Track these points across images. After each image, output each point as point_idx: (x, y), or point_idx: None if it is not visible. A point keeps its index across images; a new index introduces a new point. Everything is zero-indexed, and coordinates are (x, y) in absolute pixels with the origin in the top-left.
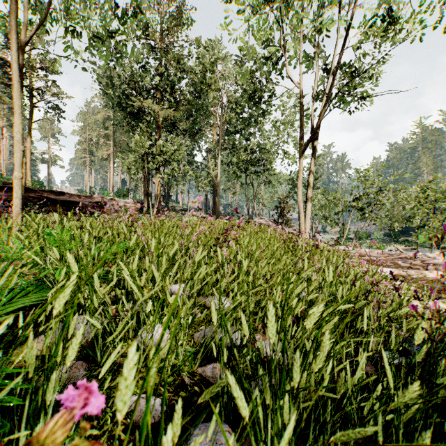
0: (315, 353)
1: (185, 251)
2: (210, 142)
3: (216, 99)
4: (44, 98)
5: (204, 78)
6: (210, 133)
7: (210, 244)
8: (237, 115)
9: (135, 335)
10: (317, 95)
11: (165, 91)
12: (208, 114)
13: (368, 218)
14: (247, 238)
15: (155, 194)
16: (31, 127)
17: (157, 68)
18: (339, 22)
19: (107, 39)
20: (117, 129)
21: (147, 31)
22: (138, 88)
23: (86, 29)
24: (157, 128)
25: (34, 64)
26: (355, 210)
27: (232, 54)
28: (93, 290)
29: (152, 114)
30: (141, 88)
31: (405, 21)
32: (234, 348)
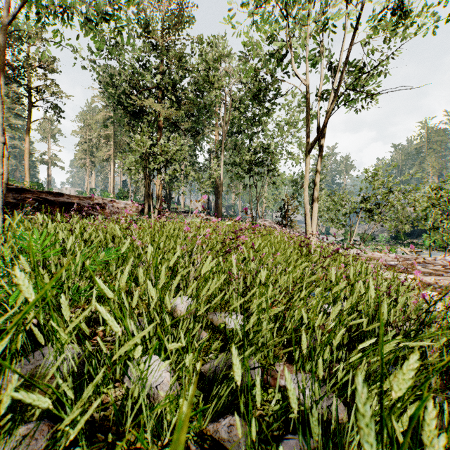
0: (415, 447)
1: (188, 257)
2: (212, 142)
3: (219, 97)
4: (43, 97)
5: (206, 76)
6: (212, 133)
7: (216, 249)
8: (240, 114)
9: (124, 373)
10: (323, 93)
11: (166, 90)
12: (211, 114)
13: (378, 220)
14: (257, 242)
15: (156, 196)
16: (29, 127)
17: (158, 66)
18: (346, 17)
19: (101, 20)
20: (118, 129)
21: (148, 28)
22: (139, 87)
23: (86, 27)
24: (159, 128)
25: (32, 62)
26: (362, 211)
27: (235, 52)
28: (63, 318)
29: (154, 114)
30: (142, 87)
31: (415, 16)
32: (254, 388)
